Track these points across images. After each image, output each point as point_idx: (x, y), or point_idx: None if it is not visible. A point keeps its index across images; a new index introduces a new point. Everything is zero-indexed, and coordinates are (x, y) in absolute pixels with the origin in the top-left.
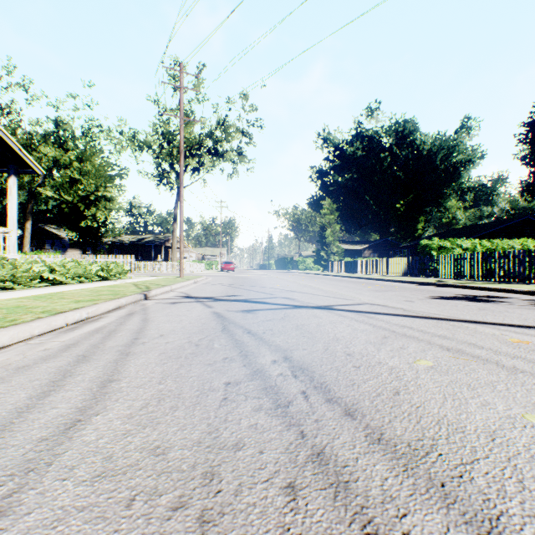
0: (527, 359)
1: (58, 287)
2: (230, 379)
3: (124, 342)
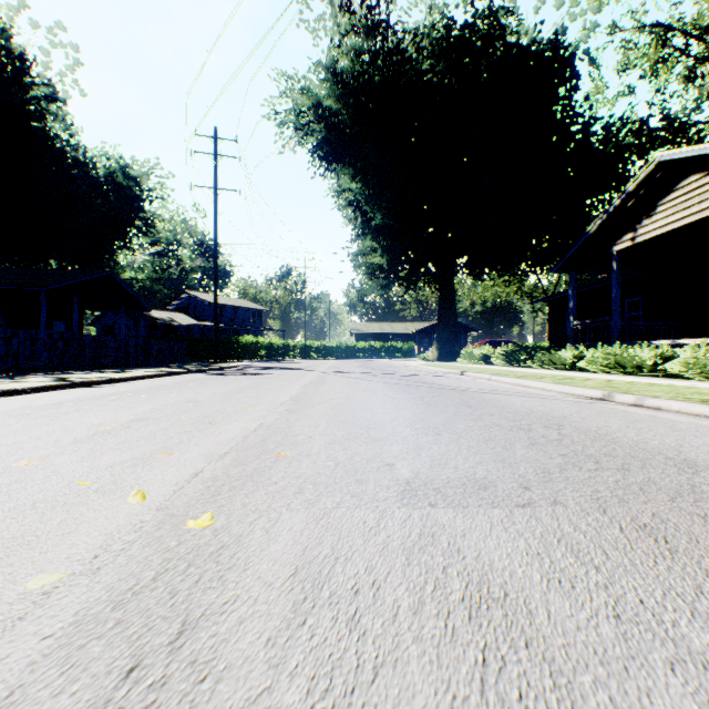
0: (337, 369)
1: (617, 376)
2: (385, 369)
3: (411, 371)
